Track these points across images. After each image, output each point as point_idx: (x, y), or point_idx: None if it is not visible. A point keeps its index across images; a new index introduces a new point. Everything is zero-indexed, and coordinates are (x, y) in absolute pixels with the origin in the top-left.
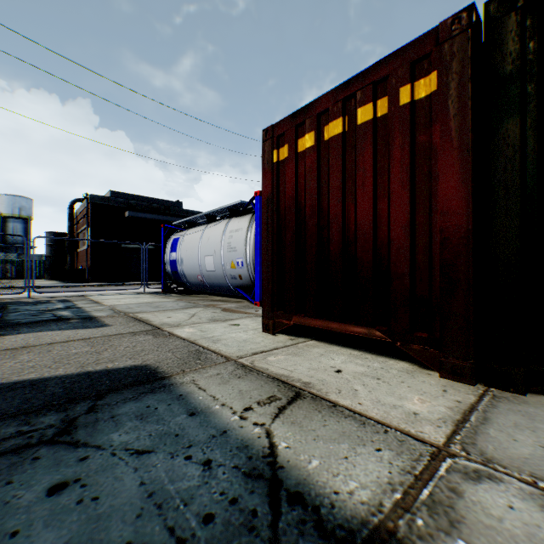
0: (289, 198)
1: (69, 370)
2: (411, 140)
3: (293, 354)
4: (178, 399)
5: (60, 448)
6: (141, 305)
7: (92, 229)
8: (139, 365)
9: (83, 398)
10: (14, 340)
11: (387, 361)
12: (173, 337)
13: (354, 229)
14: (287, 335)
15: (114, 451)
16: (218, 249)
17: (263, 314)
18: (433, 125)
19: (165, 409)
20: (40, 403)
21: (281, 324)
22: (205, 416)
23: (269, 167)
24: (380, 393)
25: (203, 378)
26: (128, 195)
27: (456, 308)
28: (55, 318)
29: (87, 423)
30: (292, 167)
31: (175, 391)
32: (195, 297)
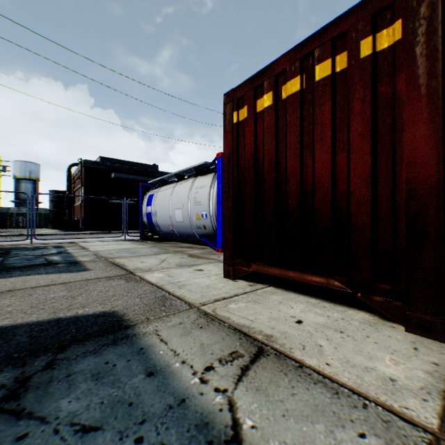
0: (248, 155)
1: (41, 316)
2: (373, 92)
3: (253, 302)
4: (138, 353)
5: (1, 419)
6: (120, 251)
7: (85, 187)
8: (107, 312)
9: (45, 349)
10: (3, 283)
11: (345, 311)
12: (143, 281)
13: (311, 182)
14: (246, 281)
15: (57, 427)
16: (186, 203)
17: (224, 261)
18: (397, 74)
19: (123, 366)
20: (1, 355)
21: (241, 271)
22: (163, 377)
23: (230, 127)
24: (346, 350)
25: (166, 328)
26: (114, 159)
27: (423, 261)
28: (46, 262)
29: (39, 384)
30: (251, 126)
31: (137, 343)
32: (166, 244)
